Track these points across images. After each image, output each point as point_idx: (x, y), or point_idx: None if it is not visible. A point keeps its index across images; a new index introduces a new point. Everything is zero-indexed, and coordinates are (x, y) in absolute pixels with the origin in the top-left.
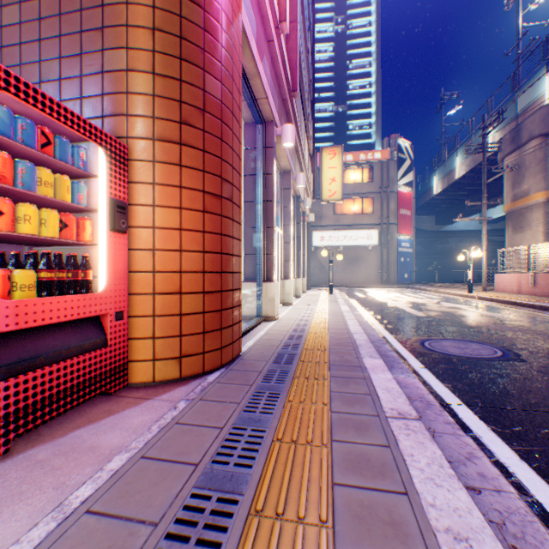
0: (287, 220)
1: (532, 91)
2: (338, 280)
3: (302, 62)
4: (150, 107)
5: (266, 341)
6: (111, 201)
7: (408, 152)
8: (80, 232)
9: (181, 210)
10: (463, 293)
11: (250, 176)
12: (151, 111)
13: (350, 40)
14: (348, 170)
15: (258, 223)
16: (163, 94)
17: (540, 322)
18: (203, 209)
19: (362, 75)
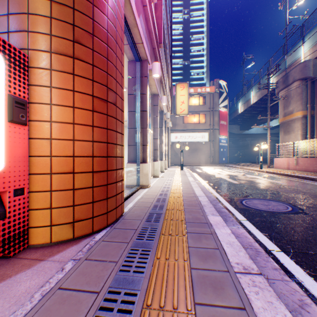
0: (156, 125)
1: (294, 54)
2: (185, 161)
3: (165, 28)
4: (48, 26)
5: (141, 204)
6: (10, 97)
7: (225, 88)
8: None
9: (74, 109)
10: (257, 169)
11: (131, 95)
12: (48, 30)
13: (192, 24)
14: (191, 97)
15: (137, 125)
16: (59, 17)
17: (305, 186)
18: (92, 109)
19: (198, 44)
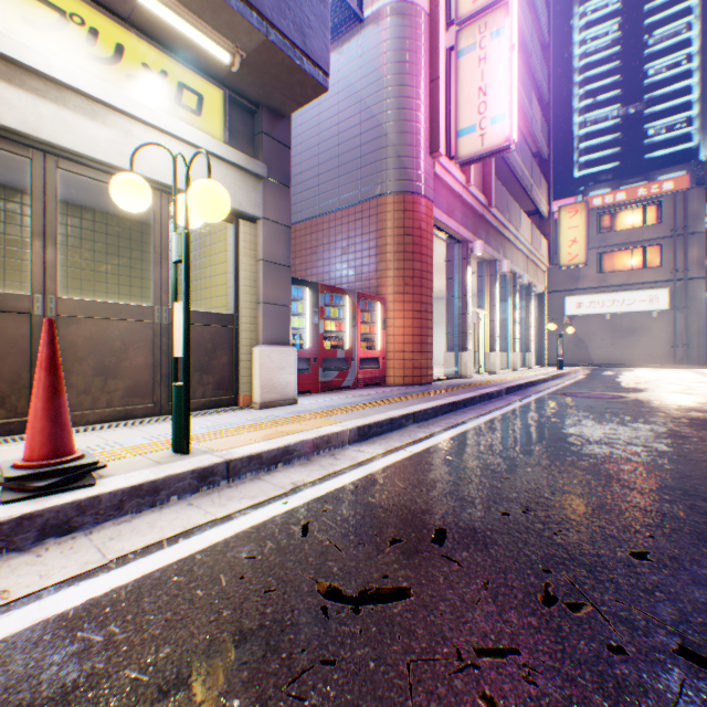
0: (492, 302)
1: None
2: (602, 357)
3: (511, 154)
4: (393, 282)
5: (449, 382)
6: (381, 319)
7: None
8: (372, 331)
9: (404, 319)
10: None
11: (450, 279)
12: (393, 283)
13: (649, 3)
14: (620, 212)
15: (456, 311)
16: (397, 276)
17: None
18: (413, 318)
19: (672, 49)
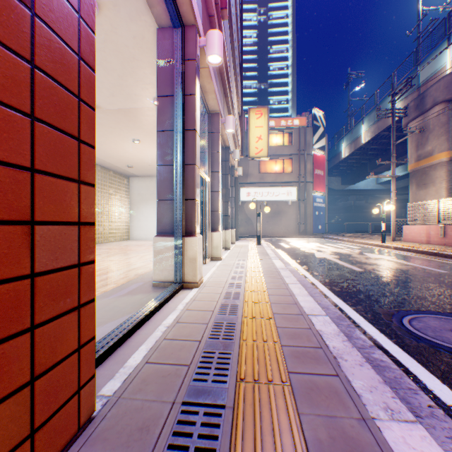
0: (216, 167)
1: (434, 63)
2: (262, 230)
3: (231, 4)
4: None
5: (170, 348)
6: None
7: (322, 120)
8: None
9: None
10: (378, 243)
11: (164, 97)
12: None
13: (271, 29)
14: (271, 134)
15: (175, 159)
16: None
17: None
18: None
19: (281, 59)
